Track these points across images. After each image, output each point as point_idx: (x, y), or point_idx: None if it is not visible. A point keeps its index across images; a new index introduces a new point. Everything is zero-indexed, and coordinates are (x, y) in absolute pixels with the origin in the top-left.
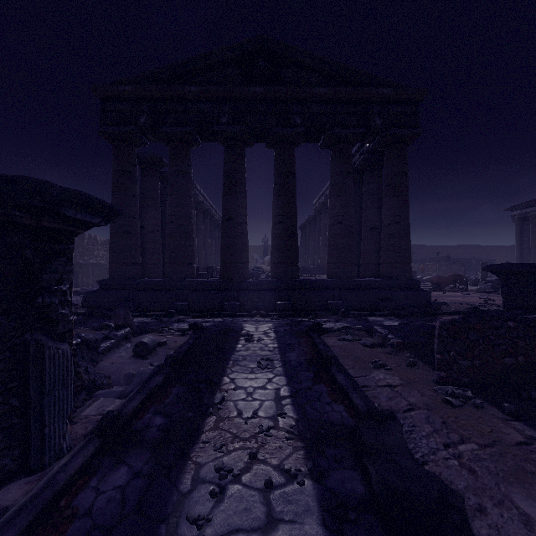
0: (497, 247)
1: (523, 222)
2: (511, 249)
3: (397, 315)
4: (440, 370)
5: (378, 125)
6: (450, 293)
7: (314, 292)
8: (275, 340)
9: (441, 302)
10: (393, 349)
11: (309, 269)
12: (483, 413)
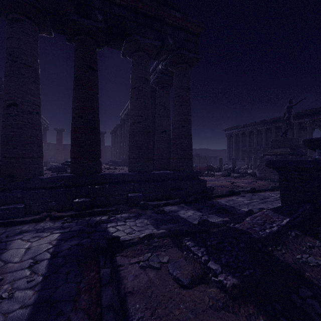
0: (216, 150)
1: (230, 137)
2: (222, 151)
3: (186, 202)
4: None
5: (170, 43)
6: (207, 178)
7: (115, 187)
8: (37, 287)
9: (210, 187)
10: (225, 296)
11: (116, 162)
12: None
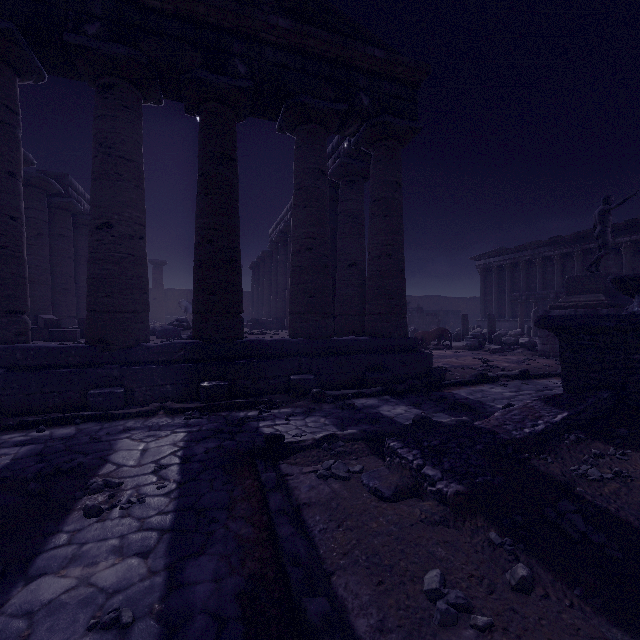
0: (459, 299)
1: (486, 272)
2: (470, 301)
3: (394, 392)
4: None
5: (364, 105)
6: (437, 352)
7: (268, 362)
8: (173, 495)
9: (440, 367)
10: (445, 509)
11: (263, 322)
12: None
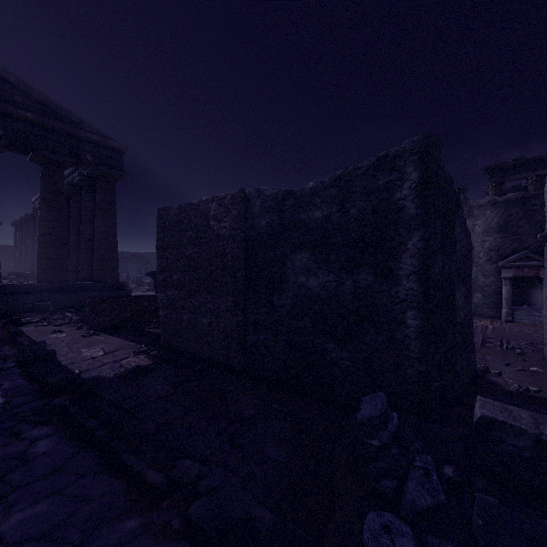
0: None
1: None
2: None
3: None
4: (88, 325)
5: (89, 160)
6: None
7: (19, 296)
8: None
9: None
10: (74, 324)
11: (24, 274)
12: (98, 336)
